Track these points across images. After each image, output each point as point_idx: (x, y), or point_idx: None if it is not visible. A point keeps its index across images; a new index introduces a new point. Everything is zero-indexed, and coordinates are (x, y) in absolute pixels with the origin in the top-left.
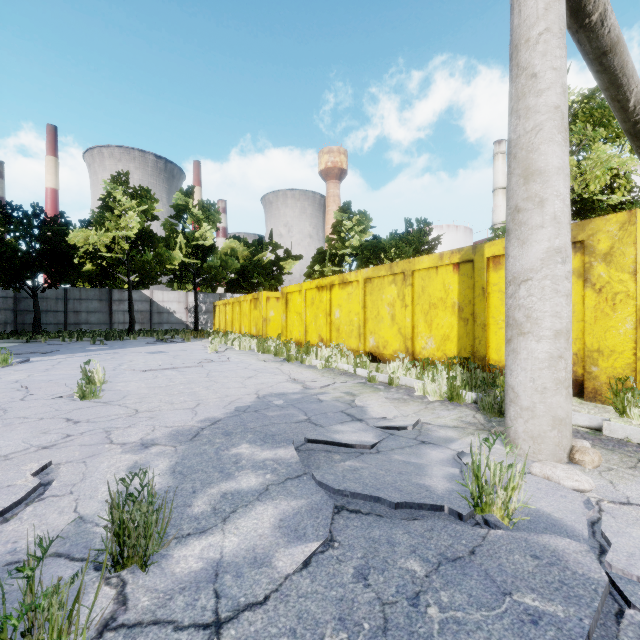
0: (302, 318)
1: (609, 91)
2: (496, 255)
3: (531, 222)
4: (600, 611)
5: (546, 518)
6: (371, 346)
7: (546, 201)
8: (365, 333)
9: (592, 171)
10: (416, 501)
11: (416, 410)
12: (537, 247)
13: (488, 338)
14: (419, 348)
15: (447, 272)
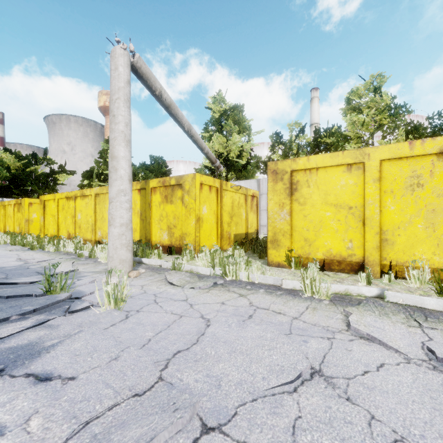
0: (56, 219)
1: (176, 122)
2: (154, 187)
3: (113, 177)
4: (50, 306)
5: (79, 292)
6: (99, 237)
7: (118, 170)
8: (96, 229)
9: (230, 147)
10: (20, 294)
11: (87, 267)
12: (115, 188)
13: (152, 229)
14: None
15: (135, 194)
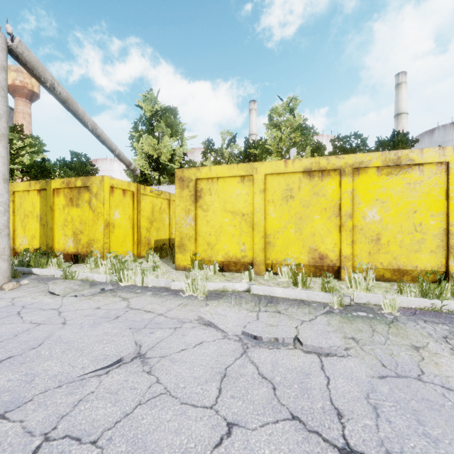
0: None
1: (77, 119)
2: (57, 188)
3: None
4: None
5: None
6: None
7: None
8: None
9: (161, 149)
10: None
11: None
12: None
13: (54, 236)
14: (18, 244)
15: (34, 195)
